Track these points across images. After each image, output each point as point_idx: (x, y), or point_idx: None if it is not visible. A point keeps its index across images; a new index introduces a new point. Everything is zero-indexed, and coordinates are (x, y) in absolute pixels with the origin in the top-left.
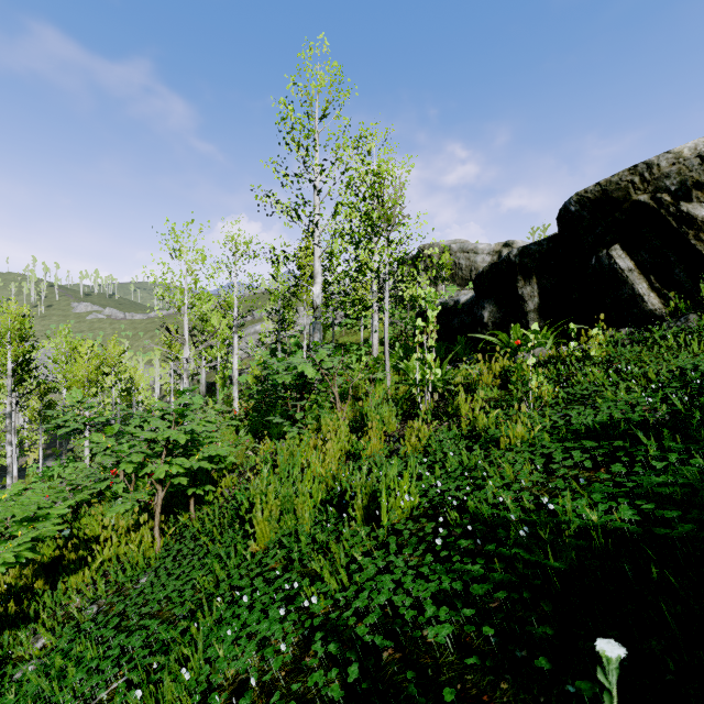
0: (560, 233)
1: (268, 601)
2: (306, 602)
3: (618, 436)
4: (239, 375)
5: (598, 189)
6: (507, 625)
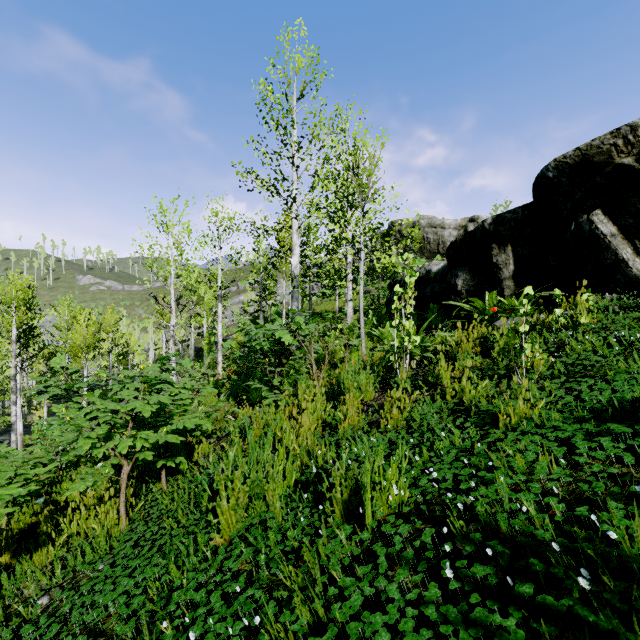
0: (535, 201)
1: (224, 632)
2: None
3: None
4: (224, 341)
5: (578, 154)
6: None
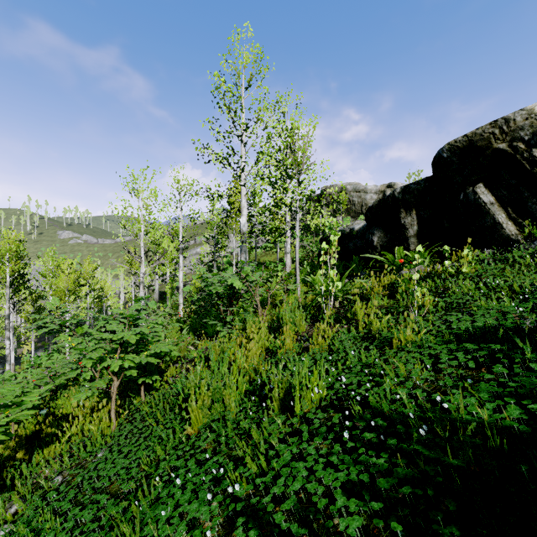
0: (434, 175)
1: (199, 482)
2: (230, 488)
3: (493, 339)
4: (184, 286)
5: (466, 140)
6: (412, 518)
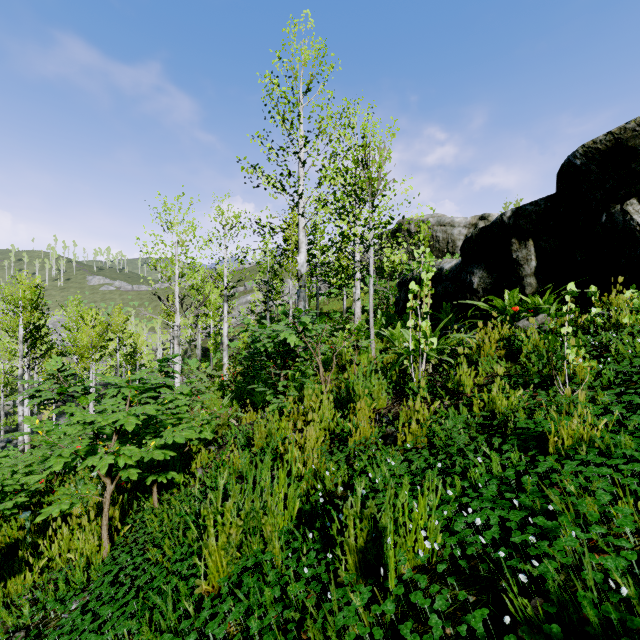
0: (559, 192)
1: None
2: None
3: None
4: (231, 341)
5: (610, 138)
6: None
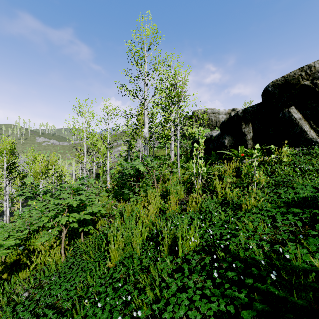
0: (263, 101)
1: (114, 304)
2: (134, 313)
3: (310, 205)
4: (110, 170)
5: (283, 79)
6: None
